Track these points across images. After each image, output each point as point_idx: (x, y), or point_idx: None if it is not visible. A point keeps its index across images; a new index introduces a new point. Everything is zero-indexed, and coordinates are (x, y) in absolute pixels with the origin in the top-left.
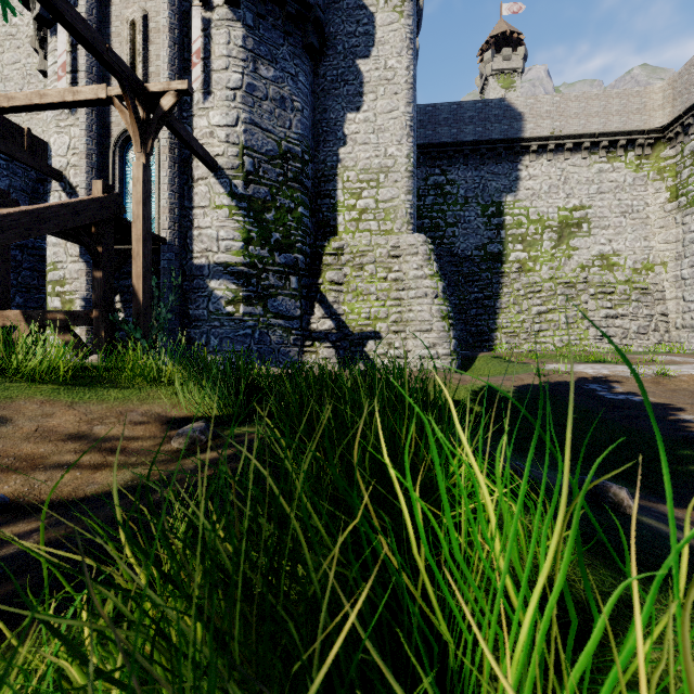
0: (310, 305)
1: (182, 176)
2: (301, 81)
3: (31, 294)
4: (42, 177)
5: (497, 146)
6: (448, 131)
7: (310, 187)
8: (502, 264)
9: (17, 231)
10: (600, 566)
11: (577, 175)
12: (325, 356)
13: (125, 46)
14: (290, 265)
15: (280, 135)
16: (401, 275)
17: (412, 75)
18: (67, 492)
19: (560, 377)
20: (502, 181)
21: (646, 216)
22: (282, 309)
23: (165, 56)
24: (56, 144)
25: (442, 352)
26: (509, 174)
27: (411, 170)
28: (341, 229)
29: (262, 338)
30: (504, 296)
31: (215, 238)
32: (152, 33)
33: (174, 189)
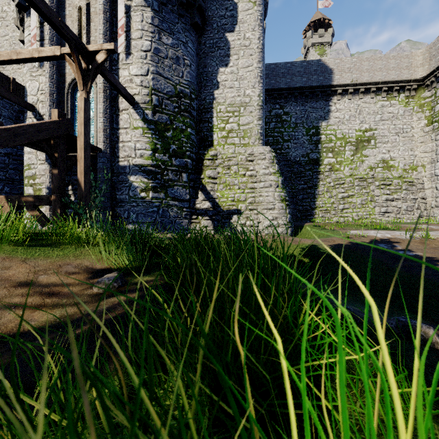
0: (195, 192)
1: (112, 108)
2: (190, 47)
3: (15, 185)
4: (22, 109)
5: (316, 90)
6: (284, 81)
7: (195, 115)
8: (319, 166)
9: None
10: None
11: (367, 108)
12: (205, 225)
13: (74, 23)
14: (182, 166)
15: (176, 81)
16: (255, 173)
17: (262, 43)
18: (10, 328)
19: (359, 239)
20: (319, 113)
21: (412, 135)
22: (177, 195)
23: (100, 30)
24: (30, 87)
25: (281, 223)
26: (323, 108)
27: (261, 105)
28: (215, 143)
29: (164, 214)
30: (321, 187)
31: (133, 148)
32: (92, 14)
33: (106, 116)
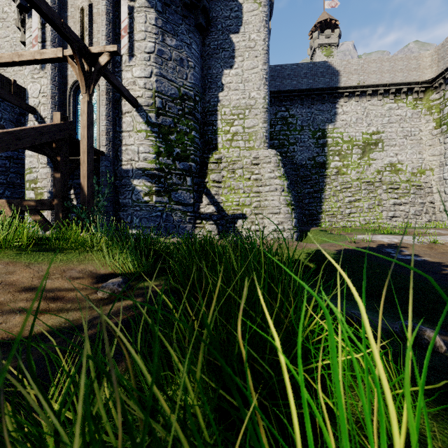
0: (200, 196)
1: (115, 110)
2: (194, 48)
3: (16, 189)
4: (23, 112)
5: (322, 92)
6: (290, 83)
7: (200, 118)
8: (325, 169)
9: (1, 145)
10: (446, 416)
11: (375, 111)
12: (210, 230)
13: (77, 24)
14: (186, 169)
15: (179, 83)
16: (260, 177)
17: (267, 44)
18: (16, 332)
19: (366, 244)
20: (325, 115)
21: (420, 138)
22: (181, 199)
23: (103, 31)
24: (32, 90)
25: (287, 227)
26: (330, 110)
27: (266, 107)
28: (220, 146)
29: (168, 218)
30: (327, 190)
31: (136, 151)
32: (95, 16)
33: (109, 119)
